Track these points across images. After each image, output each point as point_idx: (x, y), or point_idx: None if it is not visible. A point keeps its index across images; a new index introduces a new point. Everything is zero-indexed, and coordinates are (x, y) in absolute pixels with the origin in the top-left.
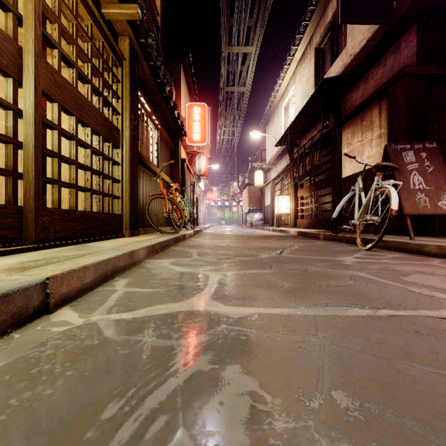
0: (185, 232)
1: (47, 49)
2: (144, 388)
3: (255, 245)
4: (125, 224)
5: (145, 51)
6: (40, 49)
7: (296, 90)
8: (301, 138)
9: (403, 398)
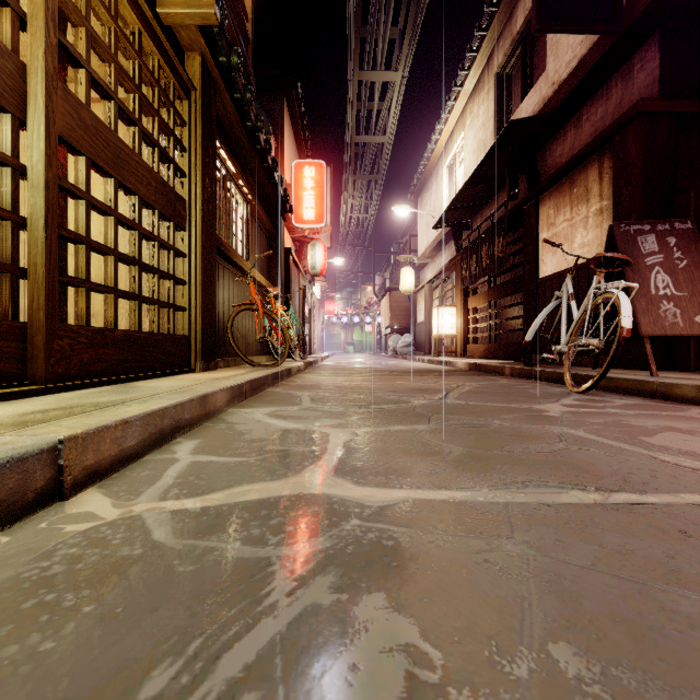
0: (291, 364)
1: (68, 68)
2: (218, 638)
3: (402, 385)
4: (194, 351)
5: (228, 76)
6: (55, 68)
7: (466, 141)
8: (474, 216)
9: (676, 659)
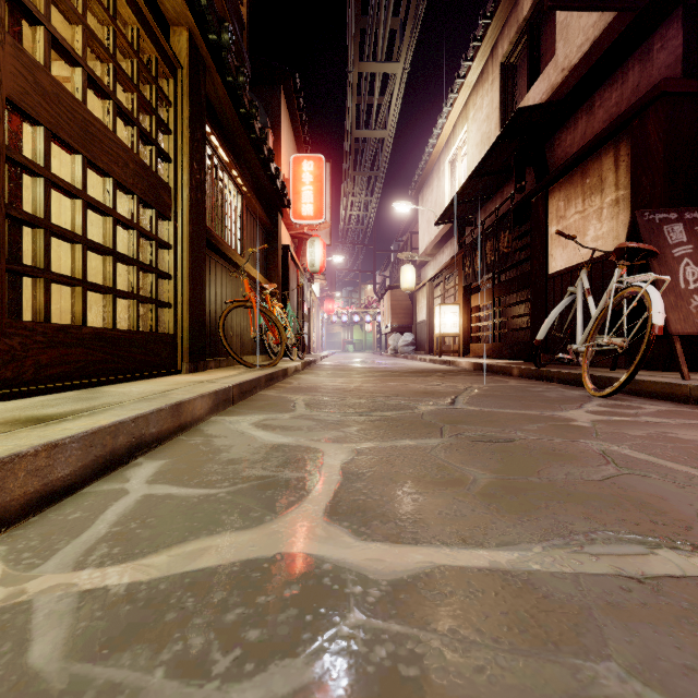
0: (288, 364)
1: (23, 24)
2: None
3: (405, 388)
4: (180, 350)
5: (219, 57)
6: (2, 19)
7: (469, 134)
8: (477, 211)
9: None
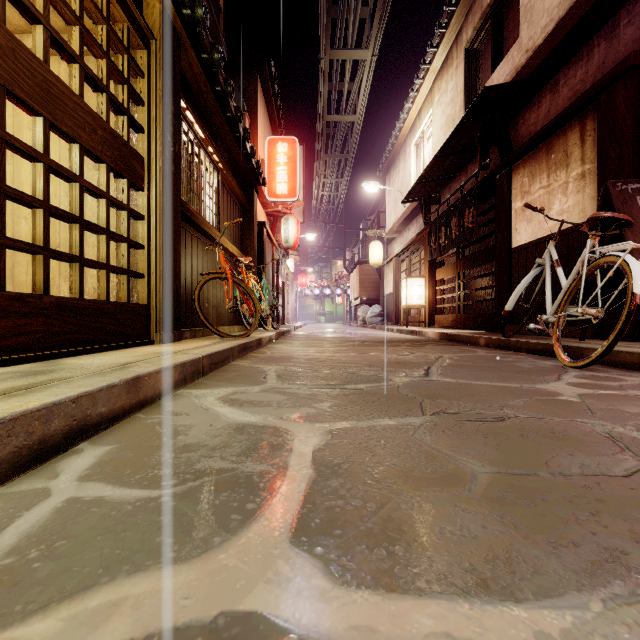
0: (262, 334)
1: None
2: None
3: (377, 357)
4: (154, 321)
5: (194, 34)
6: None
7: (434, 117)
8: (441, 190)
9: None
